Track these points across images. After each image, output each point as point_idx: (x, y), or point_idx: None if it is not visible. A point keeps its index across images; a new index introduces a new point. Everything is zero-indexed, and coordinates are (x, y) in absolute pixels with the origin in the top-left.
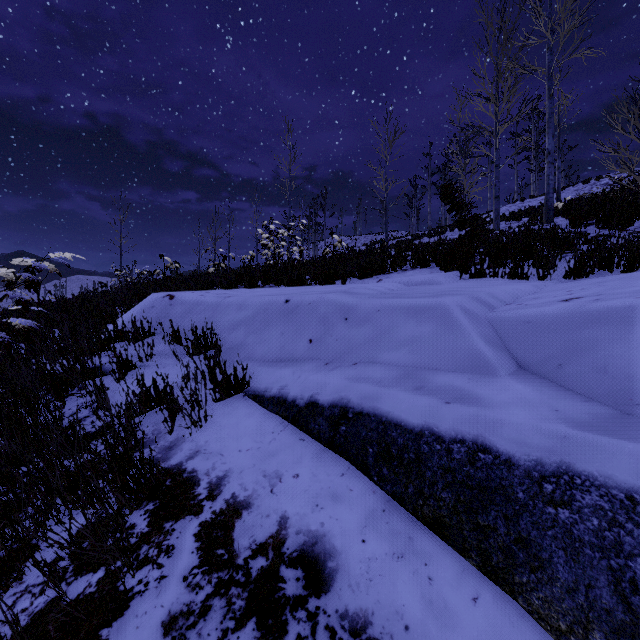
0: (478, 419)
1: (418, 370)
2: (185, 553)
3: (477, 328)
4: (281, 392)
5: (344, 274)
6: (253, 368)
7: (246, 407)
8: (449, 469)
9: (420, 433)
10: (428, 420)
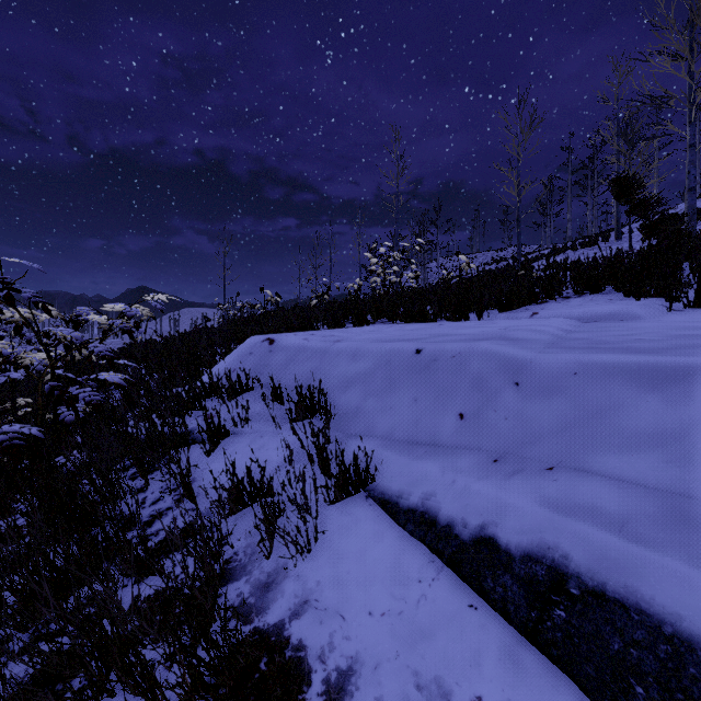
0: None
1: None
2: None
3: None
4: (426, 504)
5: (480, 305)
6: (377, 451)
7: (372, 520)
8: None
9: None
10: None
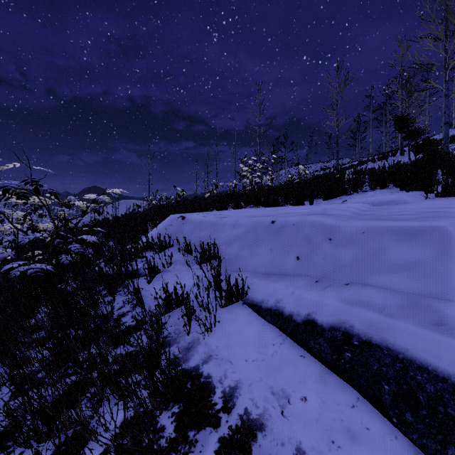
0: None
1: (426, 299)
2: None
3: None
4: (277, 305)
5: (311, 196)
6: (249, 279)
7: (246, 315)
8: None
9: None
10: None
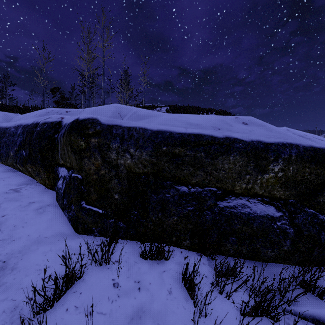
0: None
1: None
2: None
3: (4, 117)
4: None
5: None
6: None
7: None
8: None
9: None
10: None
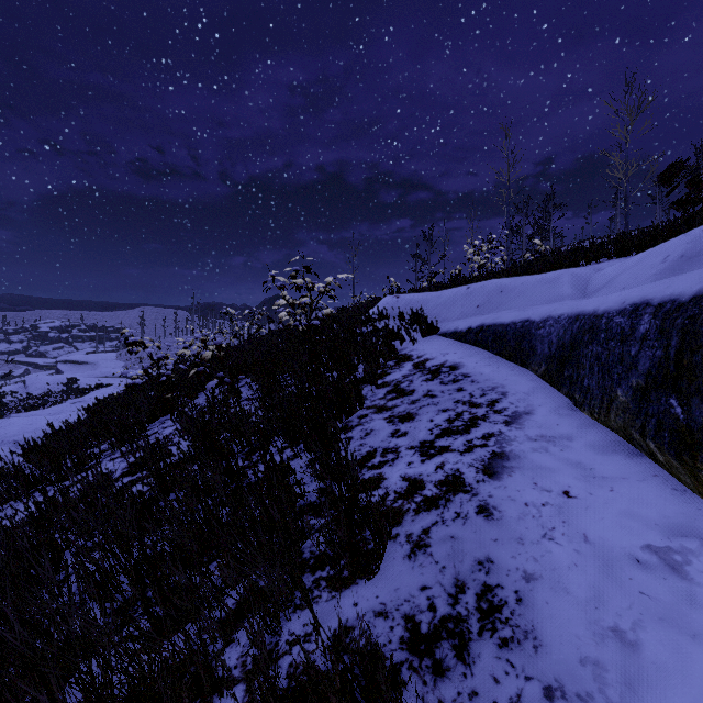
0: (531, 312)
1: (527, 307)
2: (408, 367)
3: (572, 282)
4: (455, 329)
5: (533, 272)
6: (443, 324)
7: (437, 338)
8: (514, 333)
9: (508, 324)
10: (513, 319)
